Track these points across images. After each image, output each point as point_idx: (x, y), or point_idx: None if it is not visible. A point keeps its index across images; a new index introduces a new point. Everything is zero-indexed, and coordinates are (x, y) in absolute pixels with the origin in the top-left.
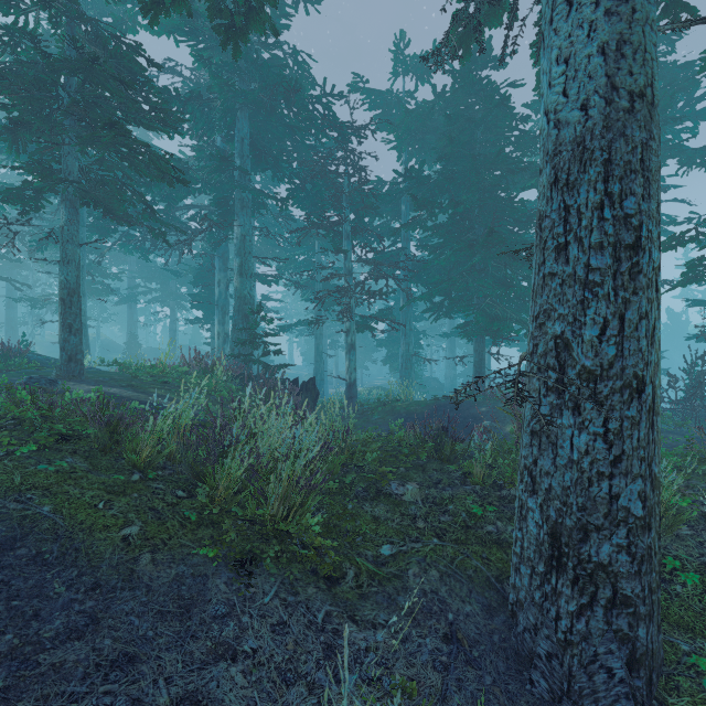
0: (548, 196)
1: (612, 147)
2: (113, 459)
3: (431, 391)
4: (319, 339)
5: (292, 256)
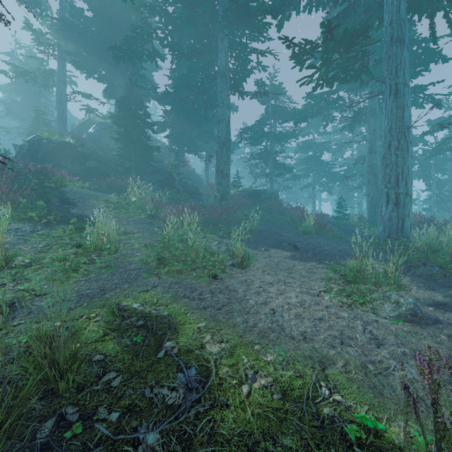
0: None
1: None
2: None
3: None
4: None
5: None
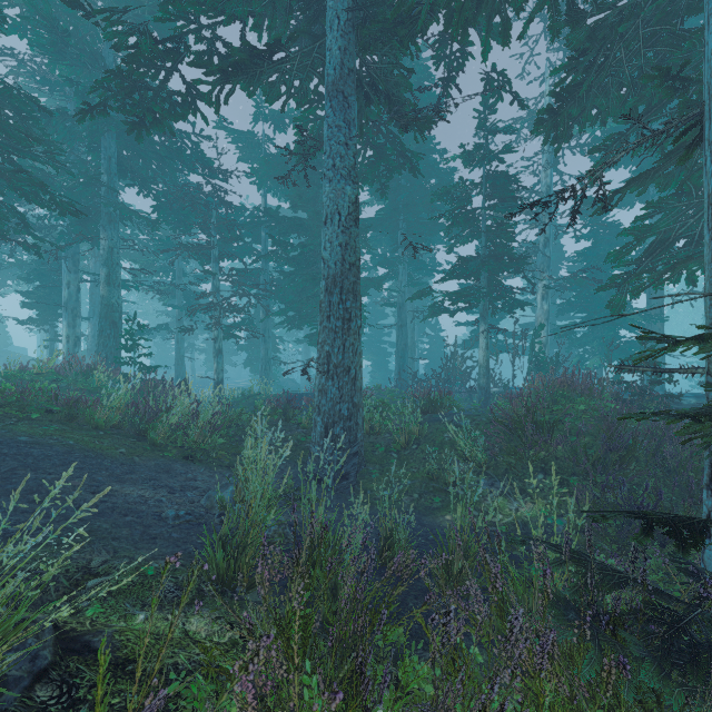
0: (325, 295)
1: (344, 282)
2: (78, 425)
3: (289, 390)
4: (180, 343)
5: (152, 262)
